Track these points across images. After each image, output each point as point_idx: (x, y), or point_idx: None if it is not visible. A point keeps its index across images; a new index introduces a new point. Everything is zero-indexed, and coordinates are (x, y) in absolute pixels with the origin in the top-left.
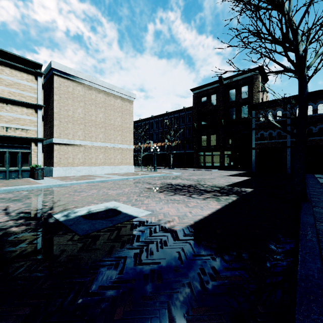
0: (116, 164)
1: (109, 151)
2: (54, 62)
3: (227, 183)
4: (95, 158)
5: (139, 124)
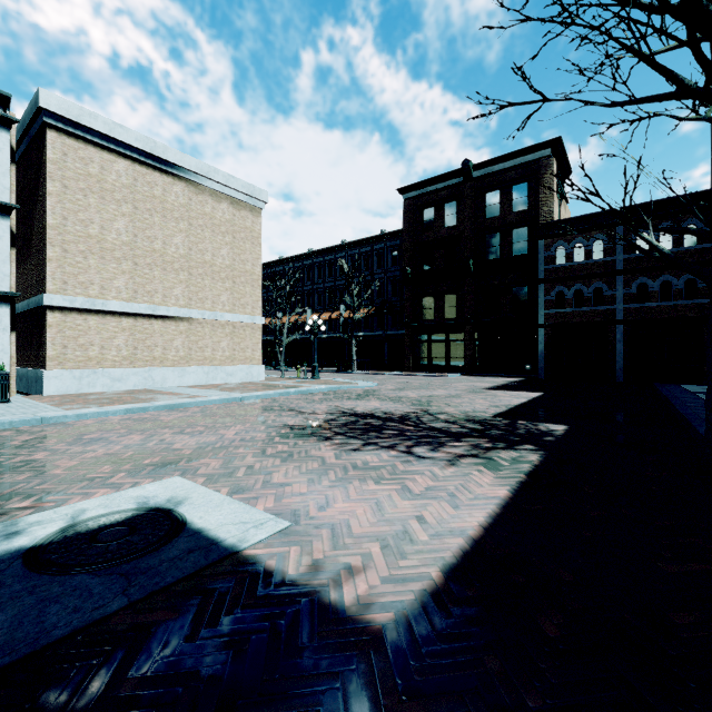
0: (218, 363)
1: (201, 329)
2: (46, 93)
3: (496, 410)
4: (162, 346)
5: (279, 269)
